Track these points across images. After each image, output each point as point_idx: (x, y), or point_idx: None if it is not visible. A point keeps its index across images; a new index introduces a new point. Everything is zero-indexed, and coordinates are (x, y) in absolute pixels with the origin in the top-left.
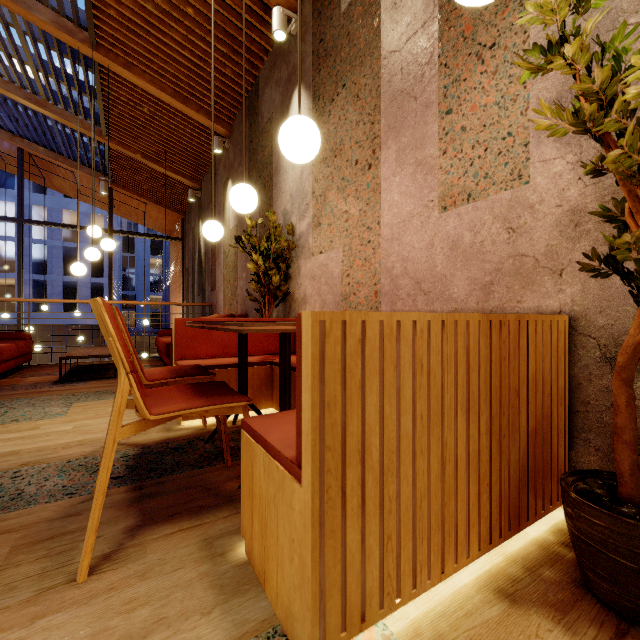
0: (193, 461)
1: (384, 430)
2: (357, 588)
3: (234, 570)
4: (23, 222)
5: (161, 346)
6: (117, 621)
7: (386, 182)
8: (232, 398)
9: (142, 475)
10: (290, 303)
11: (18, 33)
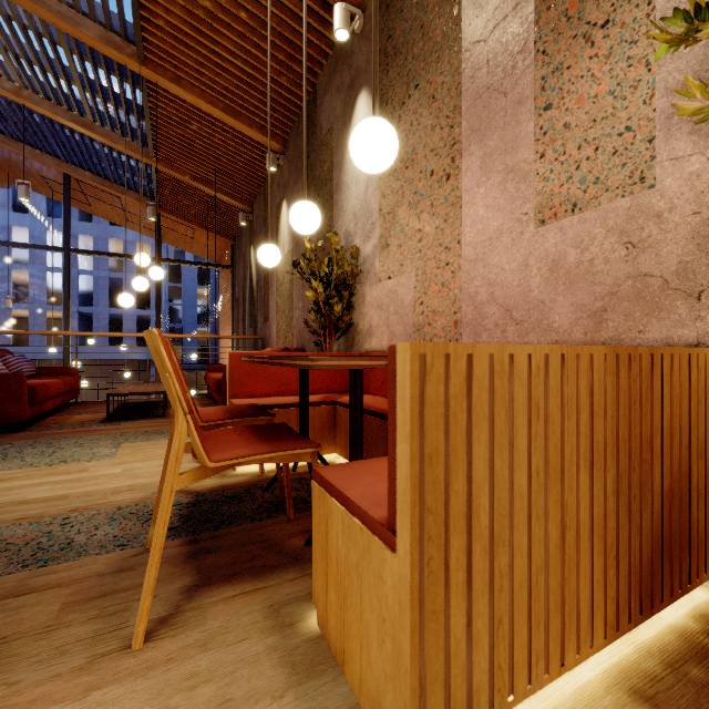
0: (252, 512)
1: (494, 489)
2: (463, 682)
3: (306, 645)
4: (70, 252)
5: (211, 383)
6: (178, 700)
7: (468, 194)
8: (299, 444)
9: (197, 527)
10: (353, 335)
11: (65, 52)
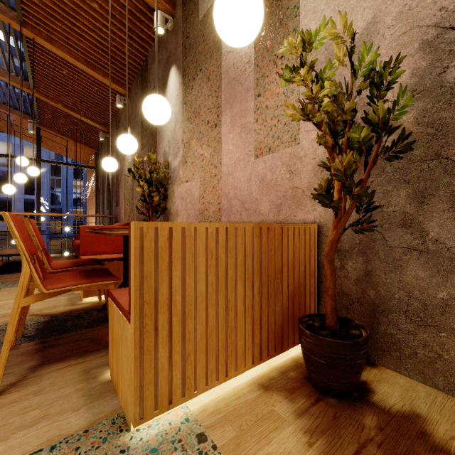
0: (87, 324)
1: (185, 292)
2: (166, 384)
3: (100, 386)
4: None
5: (75, 246)
6: (15, 419)
7: (225, 137)
8: (106, 278)
9: (47, 334)
10: (168, 215)
11: None
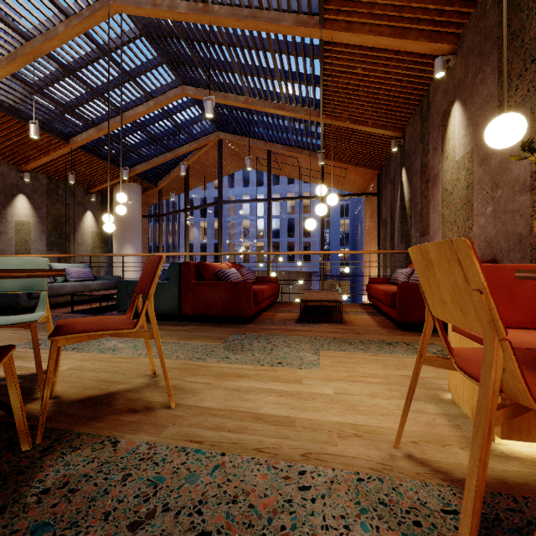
0: None
1: None
2: None
3: None
4: (270, 200)
5: (379, 294)
6: None
7: None
8: None
9: None
10: None
11: (271, 54)
